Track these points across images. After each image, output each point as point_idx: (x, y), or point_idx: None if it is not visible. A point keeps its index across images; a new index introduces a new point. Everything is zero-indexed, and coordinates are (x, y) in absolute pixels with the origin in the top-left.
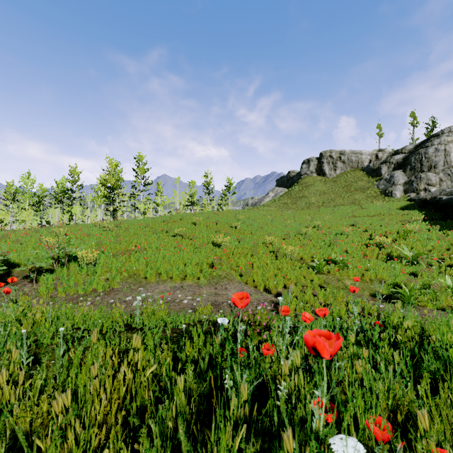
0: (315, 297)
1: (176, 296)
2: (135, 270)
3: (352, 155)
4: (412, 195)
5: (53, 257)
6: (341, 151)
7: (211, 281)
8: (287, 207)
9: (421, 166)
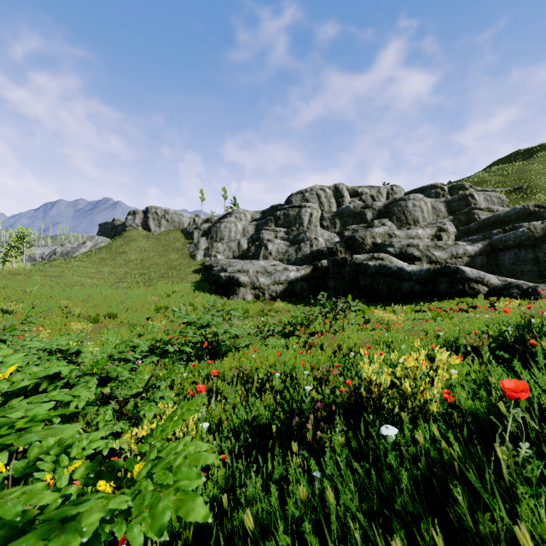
0: None
1: None
2: None
3: (175, 215)
4: (207, 259)
5: None
6: (166, 209)
7: None
8: (103, 263)
9: (216, 237)
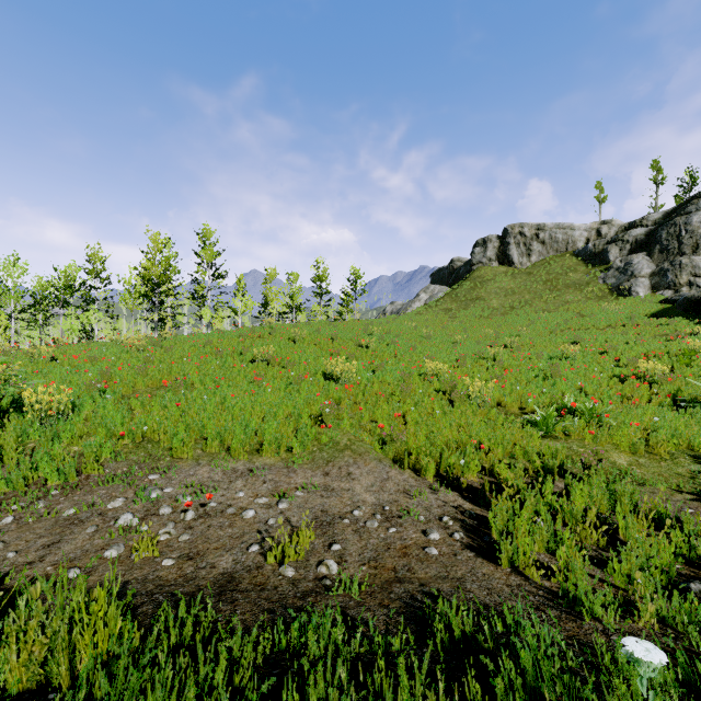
0: (573, 507)
1: (232, 495)
2: (151, 432)
3: (557, 231)
4: (666, 294)
5: None
6: (539, 224)
7: (316, 456)
8: (451, 315)
9: (680, 246)
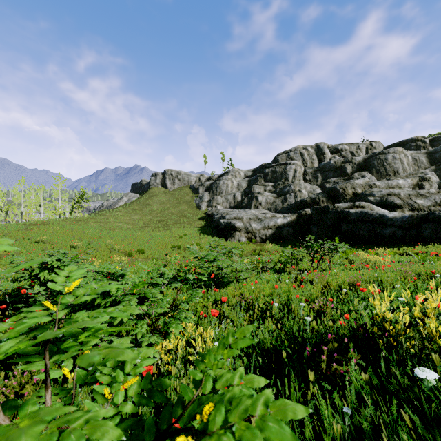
0: None
1: None
2: None
3: (185, 176)
4: (209, 209)
5: None
6: (178, 171)
7: None
8: (134, 212)
9: (216, 191)
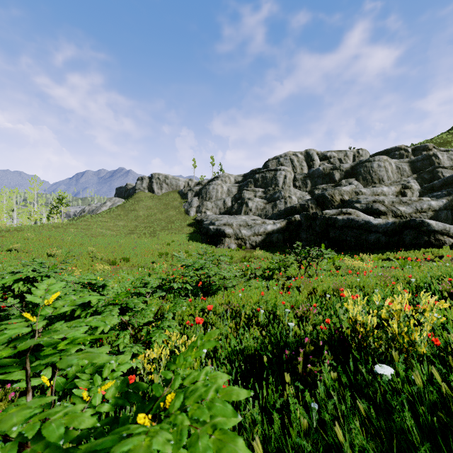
0: None
1: None
2: None
3: (173, 180)
4: (199, 215)
5: None
6: (166, 175)
7: None
8: (119, 218)
9: (206, 197)
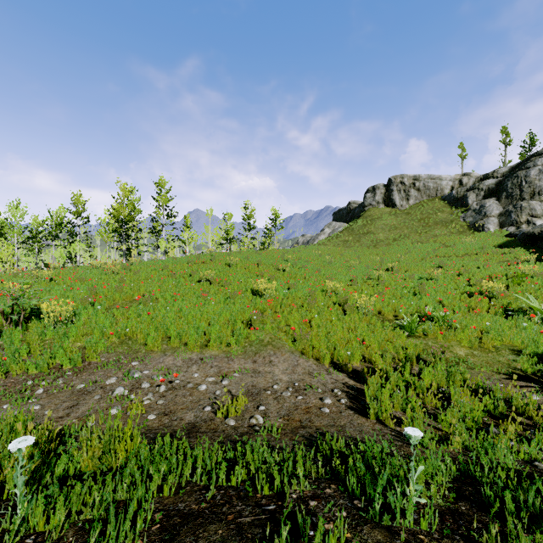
0: (421, 382)
1: (190, 376)
2: (131, 332)
3: (429, 181)
4: (510, 230)
5: (3, 313)
6: (415, 175)
7: (247, 349)
8: (348, 245)
9: (521, 193)
